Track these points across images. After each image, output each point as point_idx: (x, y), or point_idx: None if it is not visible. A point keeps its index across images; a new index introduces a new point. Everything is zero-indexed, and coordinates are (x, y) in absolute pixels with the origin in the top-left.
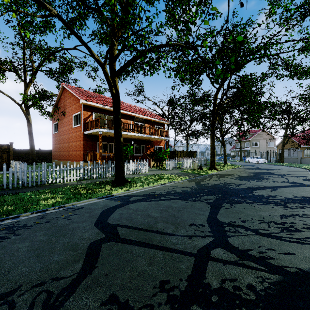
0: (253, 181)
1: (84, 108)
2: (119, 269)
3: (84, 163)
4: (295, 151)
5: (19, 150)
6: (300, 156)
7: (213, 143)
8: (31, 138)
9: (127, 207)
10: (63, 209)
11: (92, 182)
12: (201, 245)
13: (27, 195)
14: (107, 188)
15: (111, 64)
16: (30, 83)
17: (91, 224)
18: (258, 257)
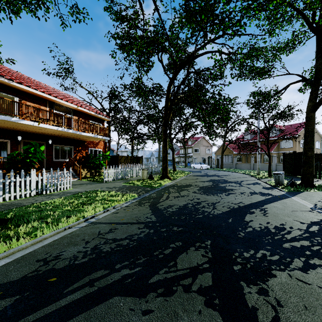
0: (222, 195)
1: None
2: None
3: None
4: (229, 158)
5: None
6: (235, 162)
7: (165, 146)
8: None
9: None
10: None
11: None
12: None
13: None
14: None
15: None
16: None
17: None
18: None
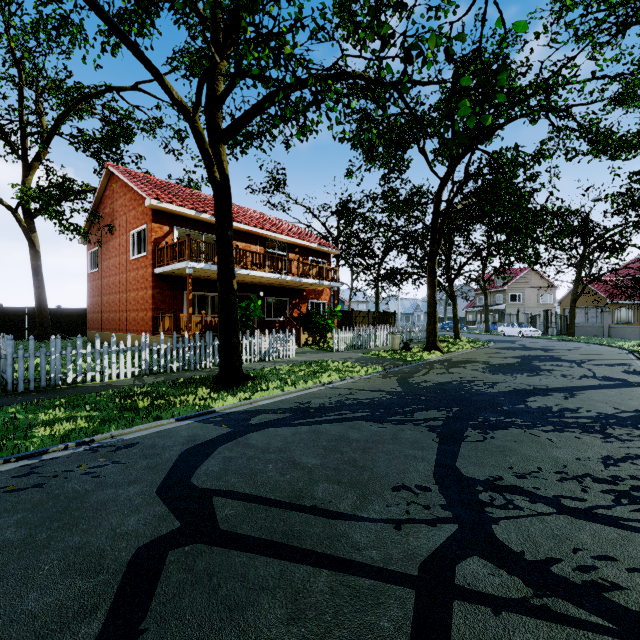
0: (520, 375)
1: (154, 218)
2: (206, 639)
3: (155, 338)
4: (597, 313)
5: (12, 310)
6: (608, 323)
7: (433, 295)
8: (38, 282)
9: (244, 442)
10: (88, 450)
11: (168, 380)
12: (429, 550)
13: (8, 414)
14: (201, 394)
15: (211, 115)
16: (35, 161)
17: (149, 490)
18: (580, 586)
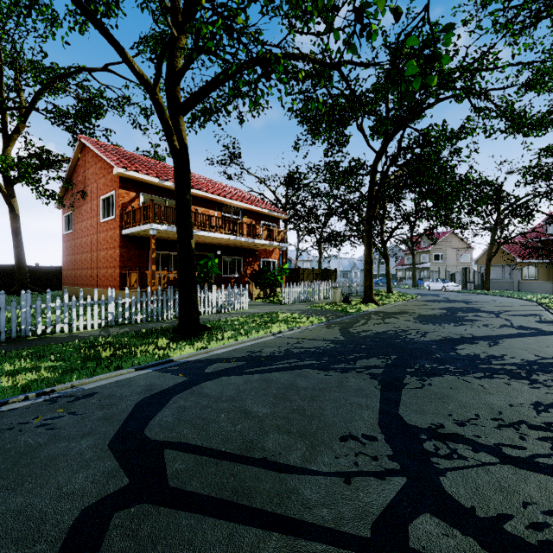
0: (448, 325)
1: (121, 184)
2: None
3: (122, 293)
4: (508, 270)
5: None
6: (517, 279)
7: (369, 254)
8: (17, 243)
9: (198, 390)
10: (47, 400)
11: (131, 331)
12: (380, 507)
13: None
14: (161, 344)
15: (171, 88)
16: (14, 133)
17: (101, 443)
18: (537, 547)
